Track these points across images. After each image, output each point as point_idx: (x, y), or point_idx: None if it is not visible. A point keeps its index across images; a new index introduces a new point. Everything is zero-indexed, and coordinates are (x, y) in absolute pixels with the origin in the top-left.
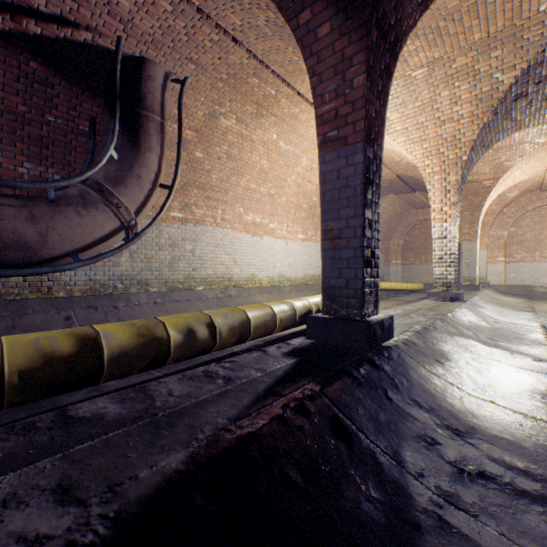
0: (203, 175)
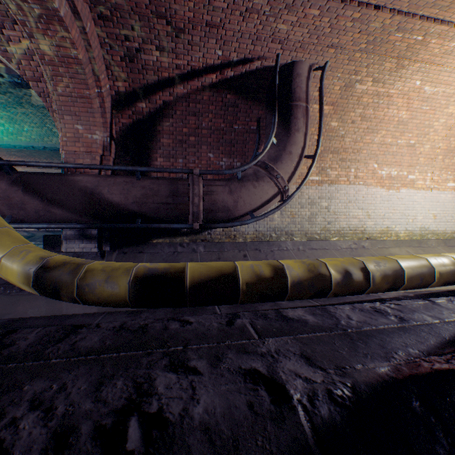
0: (337, 141)
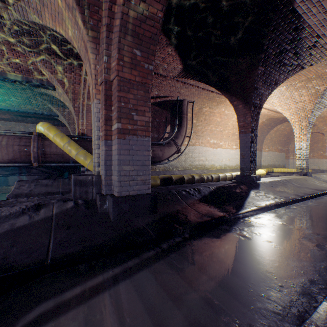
0: (195, 128)
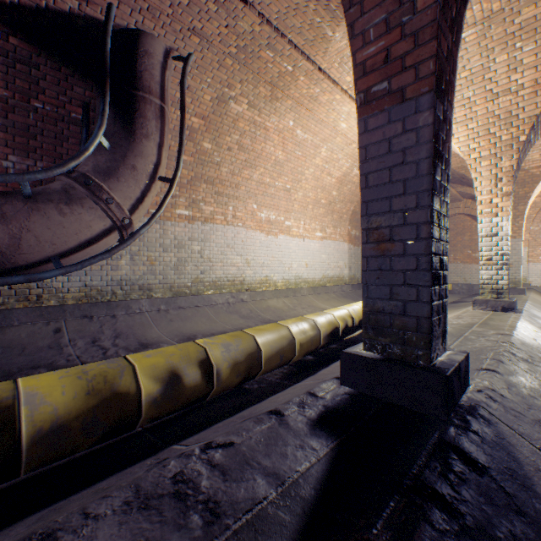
0: (212, 168)
